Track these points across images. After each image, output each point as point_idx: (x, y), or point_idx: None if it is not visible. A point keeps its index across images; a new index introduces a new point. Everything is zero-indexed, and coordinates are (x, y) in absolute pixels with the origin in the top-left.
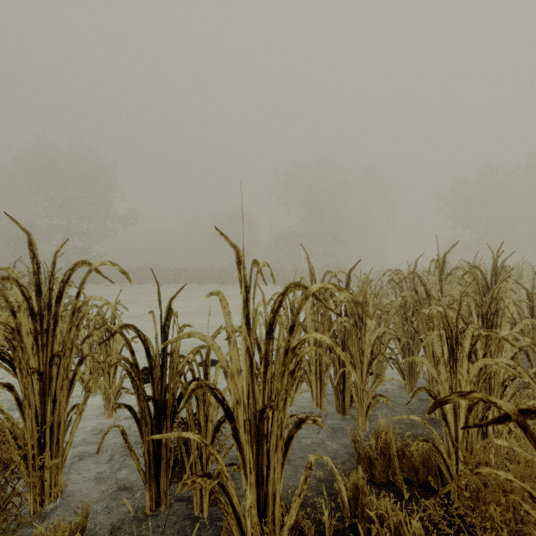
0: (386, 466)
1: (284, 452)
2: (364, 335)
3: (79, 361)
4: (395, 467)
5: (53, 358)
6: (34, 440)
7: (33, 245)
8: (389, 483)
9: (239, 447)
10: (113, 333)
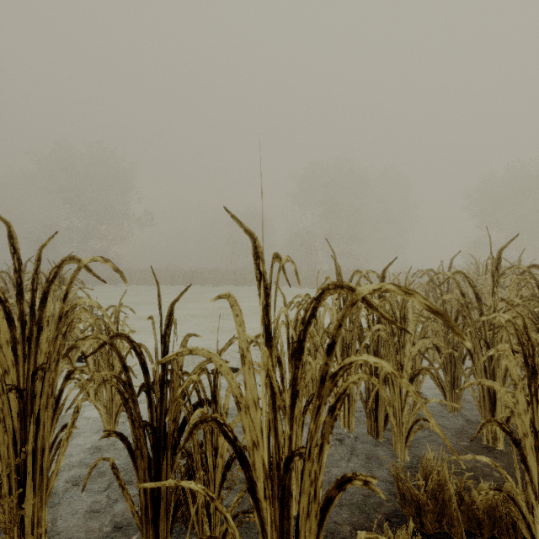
0: (439, 513)
1: (319, 520)
2: (403, 346)
3: (66, 375)
4: (452, 517)
5: (36, 371)
6: (11, 471)
7: (14, 238)
8: (443, 536)
9: (256, 506)
10: (102, 344)
